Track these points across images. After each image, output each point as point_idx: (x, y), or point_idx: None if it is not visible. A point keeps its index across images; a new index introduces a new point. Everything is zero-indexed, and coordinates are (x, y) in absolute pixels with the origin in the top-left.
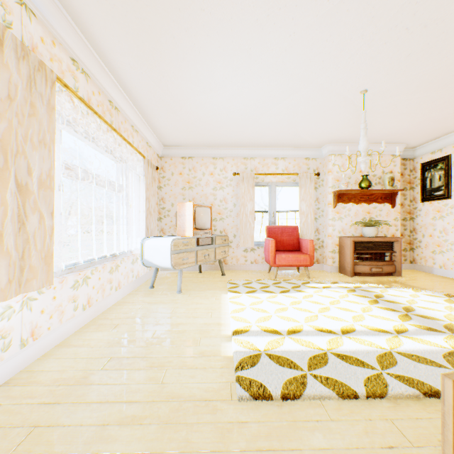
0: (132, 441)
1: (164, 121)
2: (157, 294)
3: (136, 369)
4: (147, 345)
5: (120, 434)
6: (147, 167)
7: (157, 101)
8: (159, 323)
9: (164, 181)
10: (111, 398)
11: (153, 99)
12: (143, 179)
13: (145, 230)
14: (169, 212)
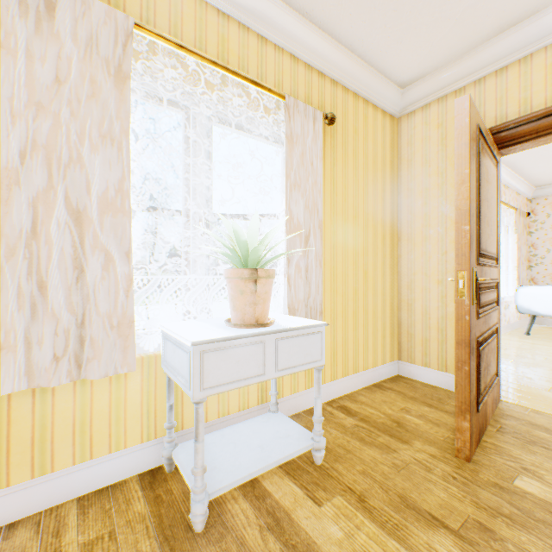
0: (550, 385)
1: (541, 169)
2: (535, 339)
3: (538, 368)
4: (541, 362)
5: (541, 381)
6: (517, 218)
7: (535, 158)
8: (548, 355)
9: (534, 225)
10: (525, 372)
11: (531, 158)
12: (511, 229)
13: (512, 279)
14: (542, 259)
